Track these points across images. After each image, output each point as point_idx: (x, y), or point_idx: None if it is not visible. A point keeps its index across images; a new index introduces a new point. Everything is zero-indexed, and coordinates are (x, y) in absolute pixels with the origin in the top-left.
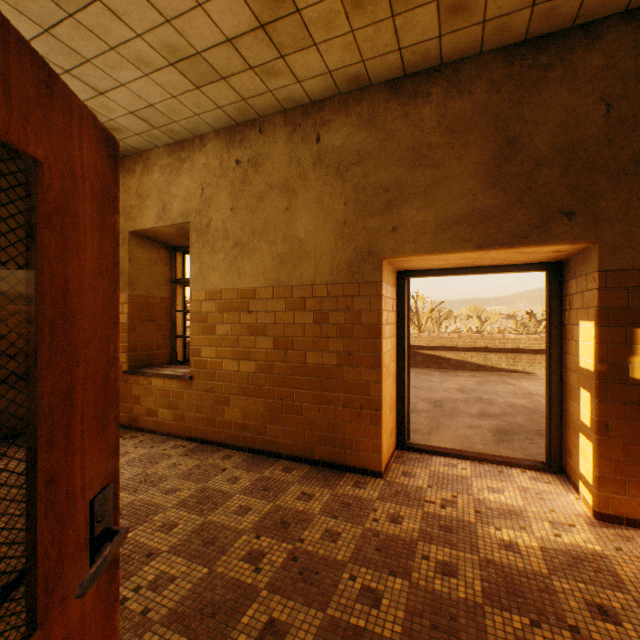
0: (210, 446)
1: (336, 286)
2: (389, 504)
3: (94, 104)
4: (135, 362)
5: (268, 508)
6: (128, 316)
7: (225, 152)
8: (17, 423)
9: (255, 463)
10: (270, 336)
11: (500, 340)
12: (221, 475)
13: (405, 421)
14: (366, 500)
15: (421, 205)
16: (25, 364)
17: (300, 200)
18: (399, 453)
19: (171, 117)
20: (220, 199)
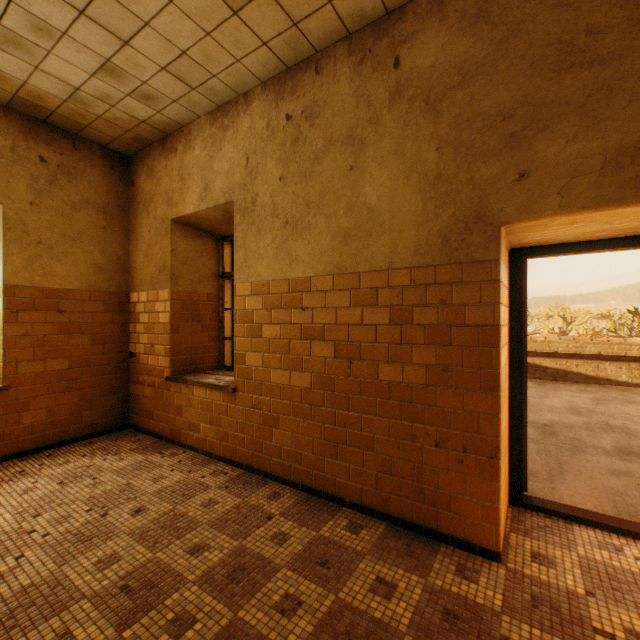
0: (255, 476)
1: (424, 270)
2: (527, 628)
3: (121, 61)
4: (178, 367)
5: (327, 605)
6: (170, 315)
7: (273, 108)
8: (60, 430)
9: (309, 510)
10: (329, 340)
11: (620, 345)
12: (264, 527)
13: (522, 465)
14: (484, 611)
15: (574, 131)
16: (68, 367)
17: (370, 153)
18: (515, 513)
19: (208, 69)
20: (267, 168)
